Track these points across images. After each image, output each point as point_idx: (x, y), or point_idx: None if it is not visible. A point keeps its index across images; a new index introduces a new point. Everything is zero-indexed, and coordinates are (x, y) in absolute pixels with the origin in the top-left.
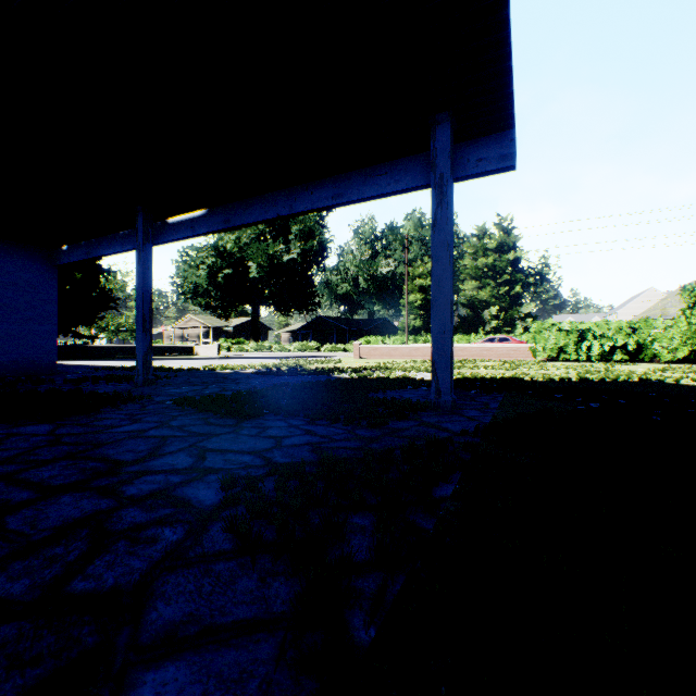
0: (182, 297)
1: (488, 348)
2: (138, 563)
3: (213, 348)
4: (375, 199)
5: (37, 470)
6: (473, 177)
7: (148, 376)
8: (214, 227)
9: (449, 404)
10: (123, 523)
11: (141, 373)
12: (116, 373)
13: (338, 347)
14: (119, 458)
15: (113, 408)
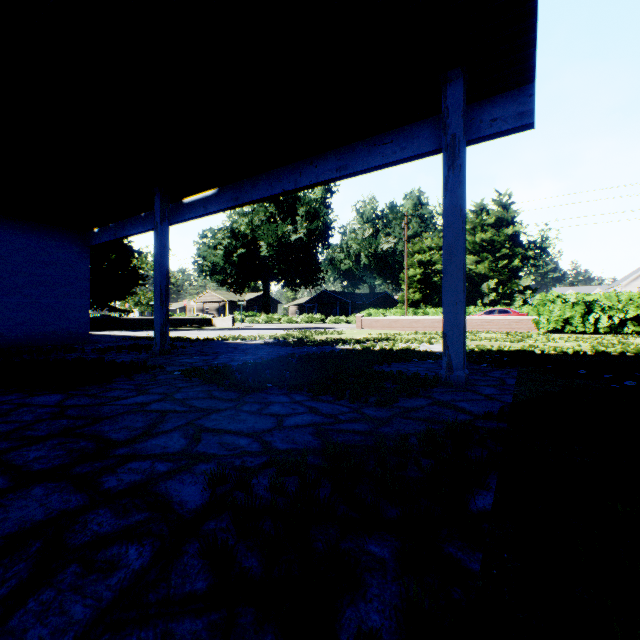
0: (202, 275)
1: (489, 320)
2: (79, 611)
3: (228, 320)
4: (380, 169)
5: (26, 449)
6: (486, 139)
7: (164, 346)
8: (224, 205)
9: (462, 379)
10: (84, 534)
11: (158, 343)
12: (140, 343)
13: (341, 319)
14: (111, 436)
15: (126, 378)
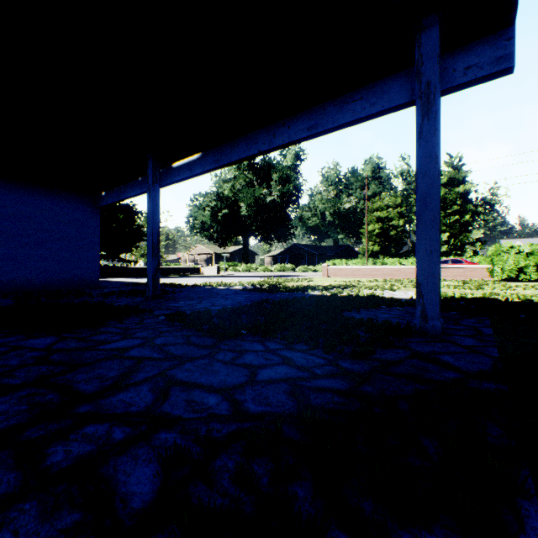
0: (193, 231)
1: (444, 269)
2: None
3: (214, 269)
4: (350, 126)
5: None
6: (459, 88)
7: (156, 292)
8: (207, 167)
9: (438, 329)
10: None
11: (151, 289)
12: (139, 288)
13: (309, 268)
14: (81, 388)
15: (117, 321)
